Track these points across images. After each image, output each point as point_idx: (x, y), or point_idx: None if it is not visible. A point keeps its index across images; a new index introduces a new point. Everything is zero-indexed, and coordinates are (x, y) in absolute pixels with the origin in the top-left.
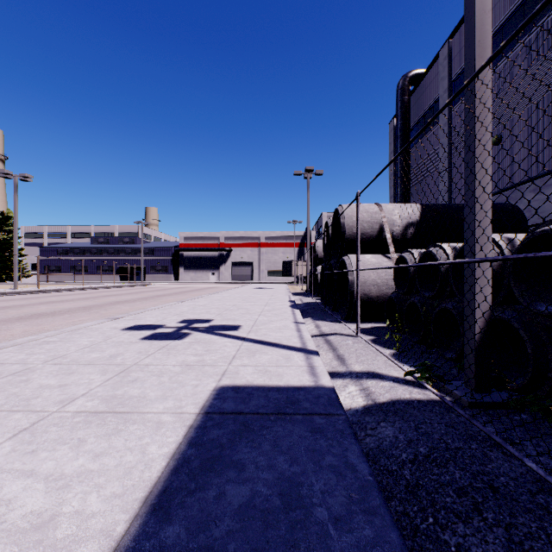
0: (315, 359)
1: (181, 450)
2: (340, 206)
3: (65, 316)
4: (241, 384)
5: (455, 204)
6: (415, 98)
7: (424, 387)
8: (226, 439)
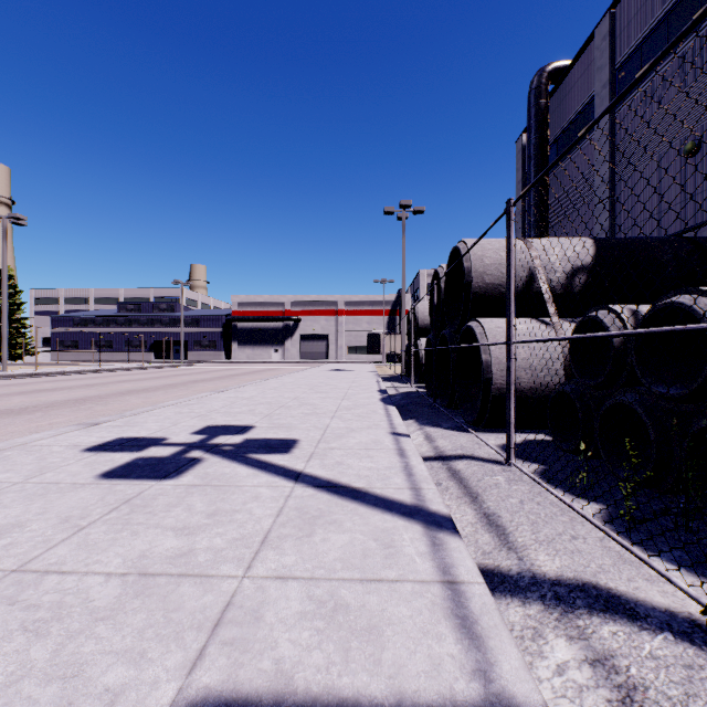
0: (452, 549)
1: None
2: (461, 242)
3: (34, 415)
4: (253, 689)
5: (649, 238)
6: (555, 103)
7: None
8: None
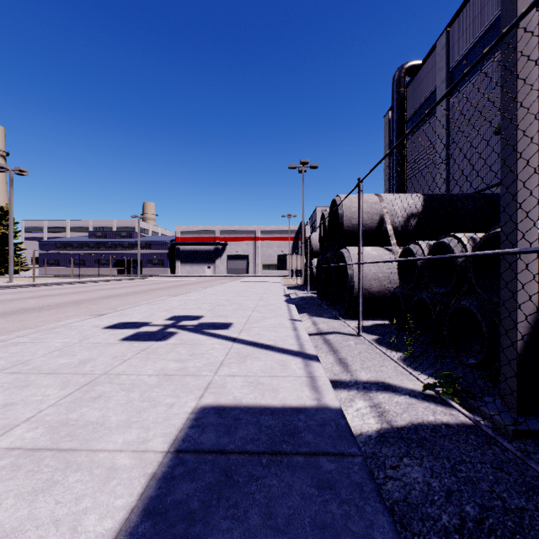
0: (315, 366)
1: (130, 525)
2: (337, 196)
3: (51, 311)
4: (226, 403)
5: (459, 194)
6: (411, 90)
7: (449, 405)
8: (198, 501)
